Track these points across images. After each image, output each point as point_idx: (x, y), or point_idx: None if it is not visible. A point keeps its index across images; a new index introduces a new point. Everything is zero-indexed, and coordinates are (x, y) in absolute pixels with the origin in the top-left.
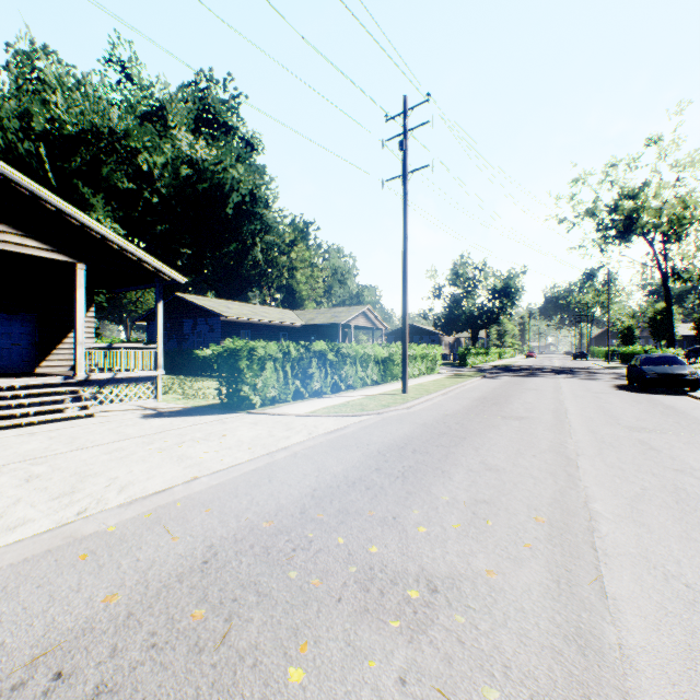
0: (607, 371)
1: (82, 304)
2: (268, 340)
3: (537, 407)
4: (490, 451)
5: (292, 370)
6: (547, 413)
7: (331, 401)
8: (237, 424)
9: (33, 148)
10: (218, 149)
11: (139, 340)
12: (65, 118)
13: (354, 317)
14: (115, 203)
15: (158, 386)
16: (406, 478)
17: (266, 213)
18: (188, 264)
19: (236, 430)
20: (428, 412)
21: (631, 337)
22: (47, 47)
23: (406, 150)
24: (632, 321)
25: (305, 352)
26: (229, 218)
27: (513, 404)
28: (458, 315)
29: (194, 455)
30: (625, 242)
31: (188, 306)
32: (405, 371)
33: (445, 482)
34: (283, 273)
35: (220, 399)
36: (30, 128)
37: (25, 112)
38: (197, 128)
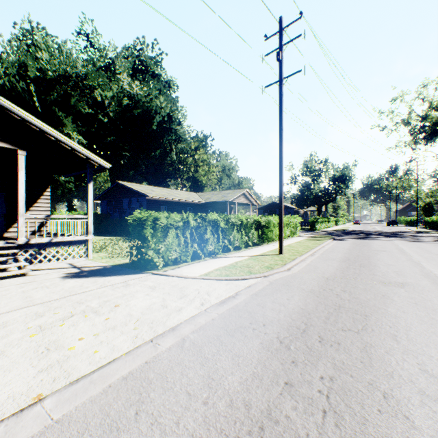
0: (423, 234)
1: (23, 183)
2: (179, 212)
3: (404, 270)
4: (414, 342)
5: (191, 236)
6: (421, 279)
7: (223, 262)
8: (137, 289)
9: (25, 86)
10: (147, 87)
11: (95, 213)
12: (47, 67)
13: (237, 197)
14: (80, 123)
15: (88, 248)
16: (338, 416)
17: (178, 129)
18: (128, 163)
19: (132, 297)
20: (308, 275)
21: (431, 210)
22: (39, 24)
23: (282, 60)
24: (431, 198)
25: (201, 221)
26: (154, 132)
27: (378, 266)
28: (308, 195)
29: (67, 342)
30: (430, 142)
31: (126, 190)
32: (281, 236)
33: (410, 437)
34: (190, 169)
35: (131, 260)
36: (26, 75)
37: (22, 63)
38: (135, 76)
